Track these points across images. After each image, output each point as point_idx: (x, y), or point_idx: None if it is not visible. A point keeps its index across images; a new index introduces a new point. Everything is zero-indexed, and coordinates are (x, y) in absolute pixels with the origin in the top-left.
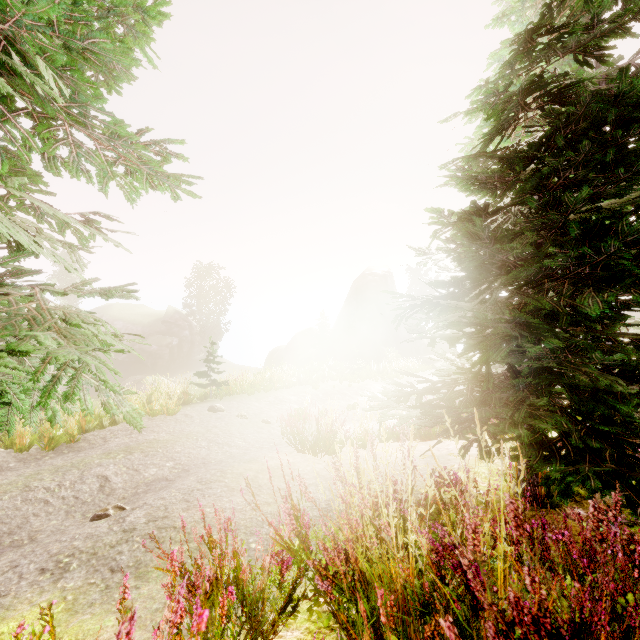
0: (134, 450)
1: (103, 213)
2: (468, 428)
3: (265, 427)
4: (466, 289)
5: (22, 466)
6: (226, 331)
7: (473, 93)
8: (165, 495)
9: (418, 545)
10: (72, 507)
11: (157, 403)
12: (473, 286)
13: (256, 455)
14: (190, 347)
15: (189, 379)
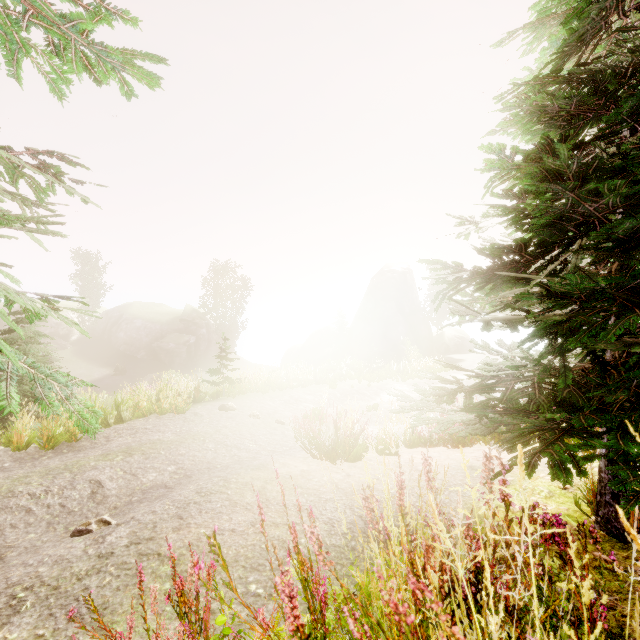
0: (135, 451)
1: (58, 152)
2: (560, 442)
3: (279, 428)
4: (531, 256)
5: (17, 466)
6: (243, 329)
7: (539, 2)
8: (157, 508)
9: (506, 639)
10: (56, 517)
11: (166, 401)
12: (541, 252)
13: (266, 461)
14: (207, 345)
15: (201, 376)
